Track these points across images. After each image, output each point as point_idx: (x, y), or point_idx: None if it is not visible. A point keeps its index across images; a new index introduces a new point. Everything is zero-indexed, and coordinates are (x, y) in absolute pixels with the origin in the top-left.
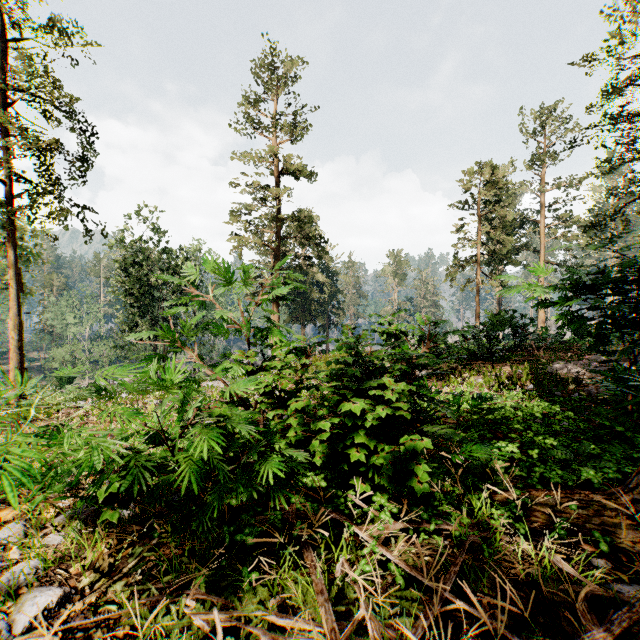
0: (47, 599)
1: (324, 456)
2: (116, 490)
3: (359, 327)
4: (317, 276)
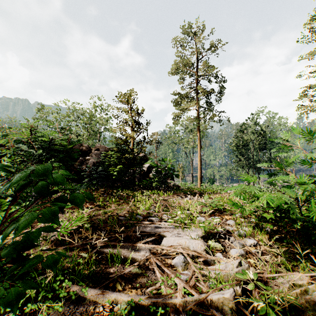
0: (253, 241)
1: None
2: (272, 217)
3: None
4: None
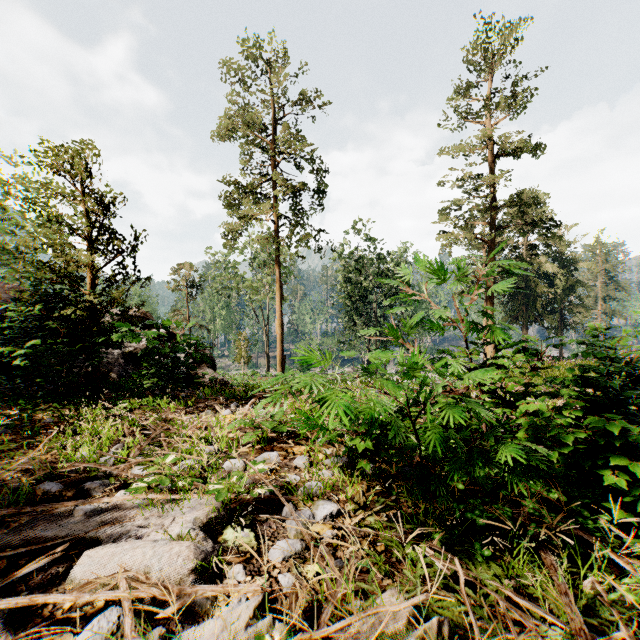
0: (331, 508)
1: (564, 467)
2: (369, 447)
3: (615, 327)
4: (544, 267)
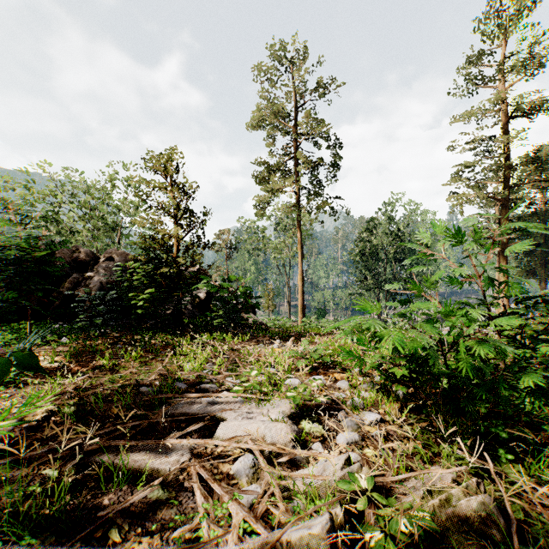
0: (375, 416)
1: None
2: (404, 373)
3: None
4: None
